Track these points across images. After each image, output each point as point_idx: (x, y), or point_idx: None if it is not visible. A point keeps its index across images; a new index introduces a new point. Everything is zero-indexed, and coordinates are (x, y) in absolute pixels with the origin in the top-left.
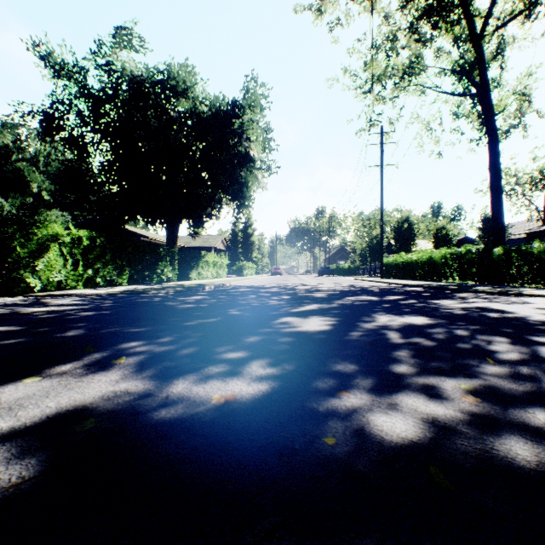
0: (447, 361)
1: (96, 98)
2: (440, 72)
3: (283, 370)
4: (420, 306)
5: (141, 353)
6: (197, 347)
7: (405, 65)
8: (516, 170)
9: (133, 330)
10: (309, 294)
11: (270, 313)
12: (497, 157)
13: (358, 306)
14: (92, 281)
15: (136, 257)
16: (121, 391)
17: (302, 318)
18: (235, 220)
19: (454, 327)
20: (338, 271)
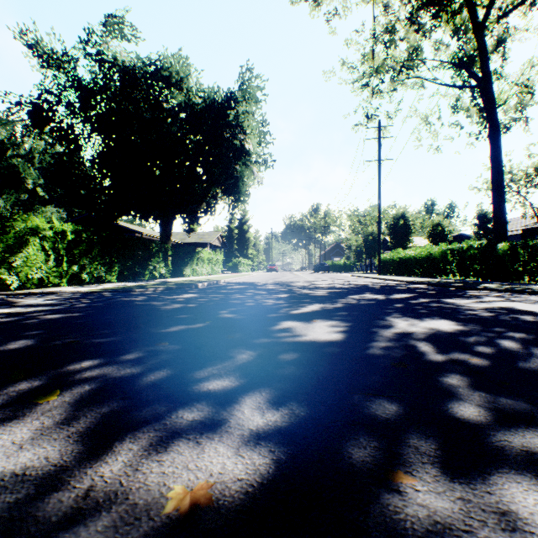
0: (527, 396)
1: (86, 88)
2: (439, 65)
3: (292, 416)
4: (435, 306)
5: (88, 382)
6: (171, 368)
7: (403, 58)
8: (511, 167)
9: (95, 341)
10: (308, 291)
11: (267, 316)
12: (499, 150)
13: (366, 306)
14: (77, 278)
15: (126, 253)
16: (12, 474)
17: (306, 322)
18: (231, 217)
19: (494, 335)
20: (333, 267)
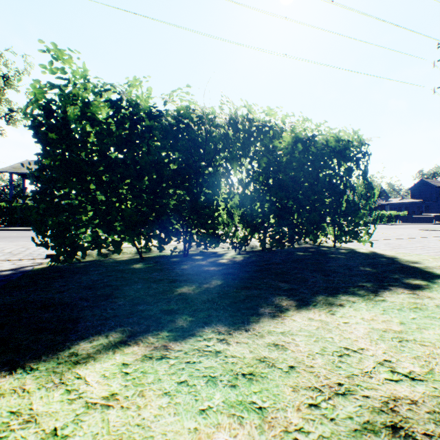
0: None
1: None
2: None
3: None
4: None
5: None
6: None
7: None
8: None
9: None
10: None
11: None
12: None
13: None
14: None
15: None
16: None
17: None
18: None
19: None
20: None
